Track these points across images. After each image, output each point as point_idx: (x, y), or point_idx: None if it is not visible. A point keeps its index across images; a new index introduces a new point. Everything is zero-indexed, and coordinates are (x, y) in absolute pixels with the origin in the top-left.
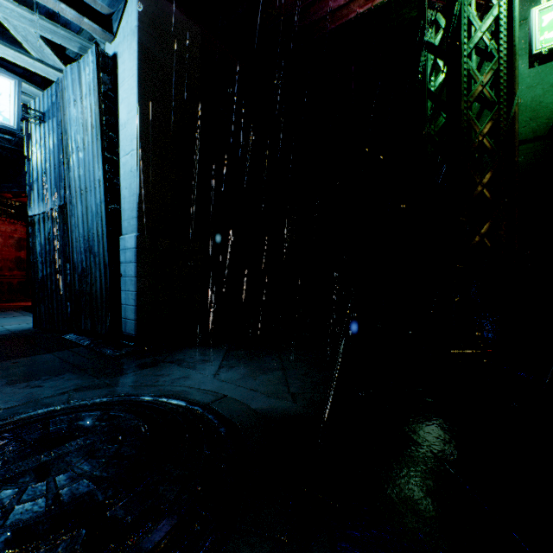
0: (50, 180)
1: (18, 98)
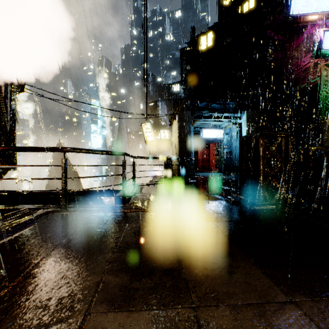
0: (228, 146)
1: (224, 132)
